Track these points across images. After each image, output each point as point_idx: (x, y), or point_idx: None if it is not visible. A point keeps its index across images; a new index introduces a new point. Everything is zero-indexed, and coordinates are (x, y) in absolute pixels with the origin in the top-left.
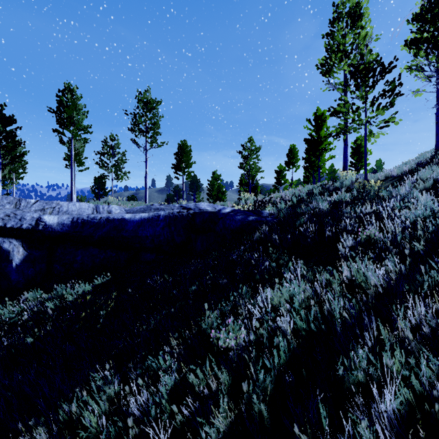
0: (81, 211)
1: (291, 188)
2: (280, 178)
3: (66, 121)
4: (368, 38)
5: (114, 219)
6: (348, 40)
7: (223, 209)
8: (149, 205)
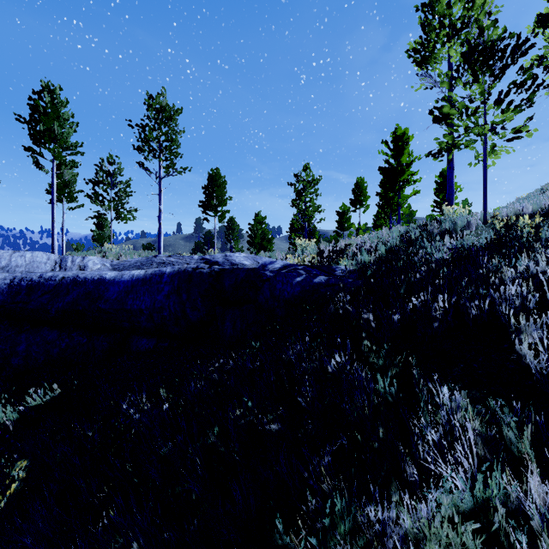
0: (32, 267)
1: (358, 234)
2: (344, 222)
3: (43, 136)
4: (489, 5)
5: (86, 281)
6: (456, 11)
7: (271, 264)
8: (151, 256)
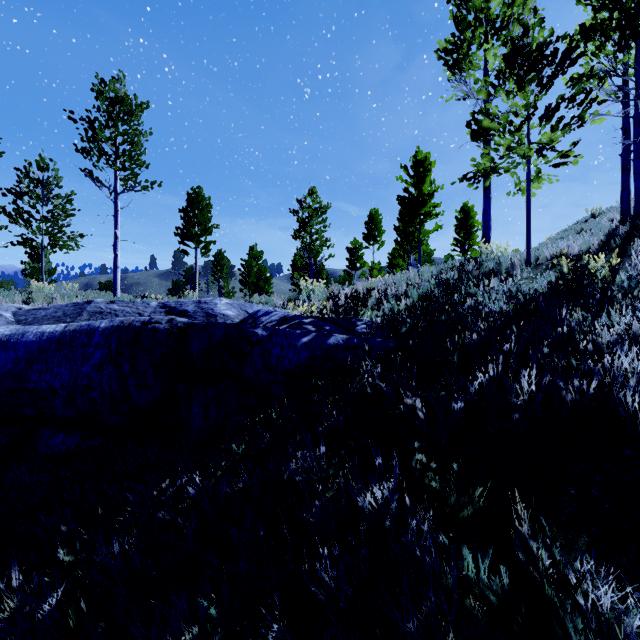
0: None
1: (372, 275)
2: (355, 260)
3: None
4: (533, 1)
5: None
6: (495, 7)
7: (265, 315)
8: (82, 302)
